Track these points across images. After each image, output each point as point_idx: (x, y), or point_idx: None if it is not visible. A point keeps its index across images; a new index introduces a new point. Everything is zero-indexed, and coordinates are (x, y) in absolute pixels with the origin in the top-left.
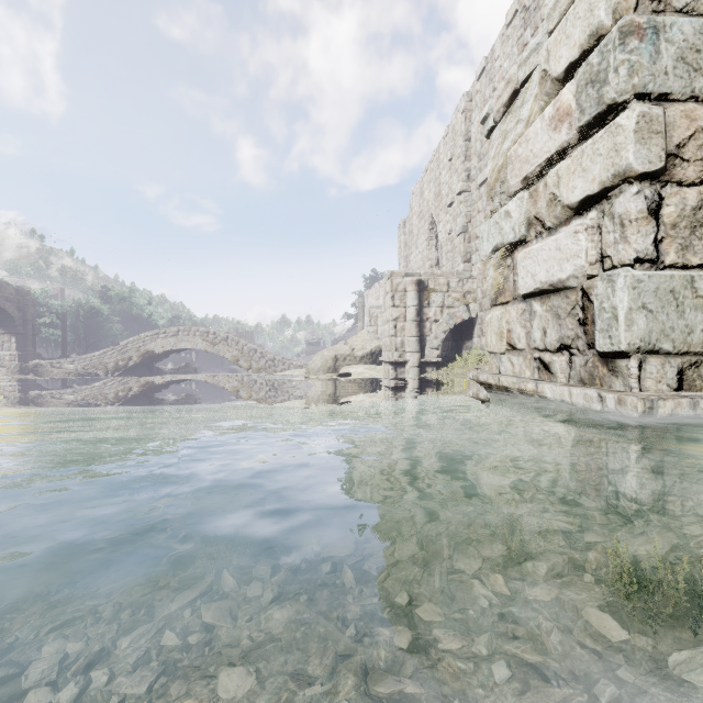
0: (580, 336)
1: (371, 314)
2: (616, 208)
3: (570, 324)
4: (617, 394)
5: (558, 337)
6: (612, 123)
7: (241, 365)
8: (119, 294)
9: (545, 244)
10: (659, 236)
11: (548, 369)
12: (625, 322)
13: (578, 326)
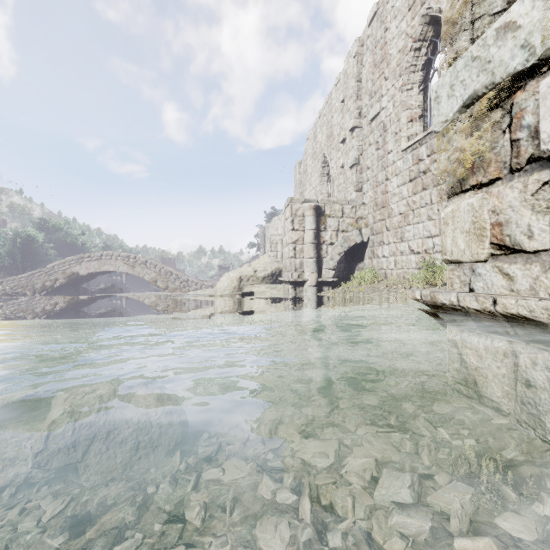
0: None
1: (272, 241)
2: None
3: None
4: None
5: None
6: None
7: (158, 285)
8: (55, 225)
9: None
10: None
11: None
12: None
13: None
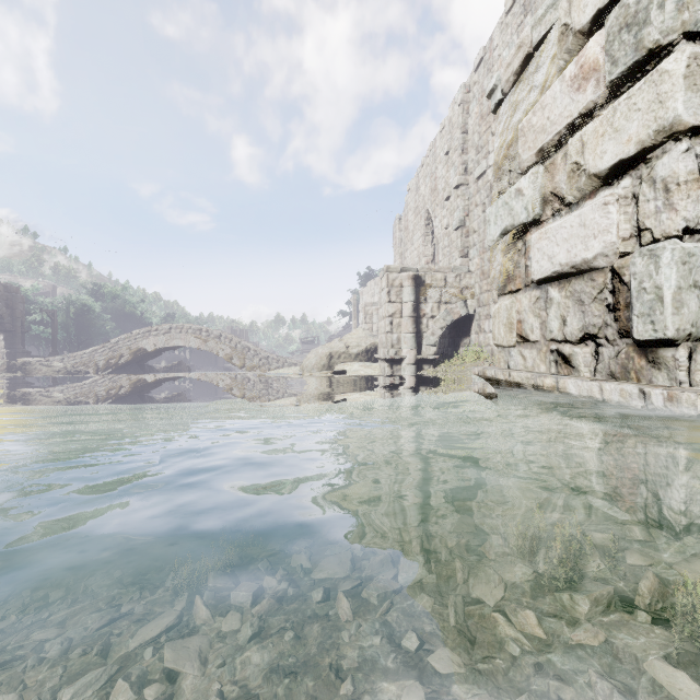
0: (610, 324)
1: (366, 311)
2: (659, 171)
3: (597, 310)
4: (667, 390)
5: (581, 326)
6: (654, 70)
7: (234, 363)
8: (111, 292)
9: (565, 221)
10: None
11: (568, 362)
12: (673, 304)
13: (607, 312)
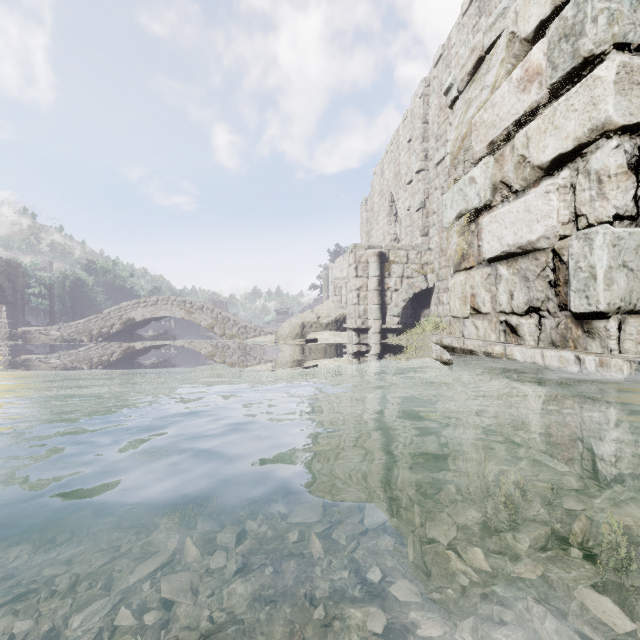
0: (551, 298)
1: (336, 285)
2: (593, 164)
3: (540, 286)
4: (598, 356)
5: (526, 300)
6: (589, 76)
7: (215, 332)
8: (103, 267)
9: (513, 206)
10: (639, 192)
11: (515, 332)
12: (604, 281)
13: (548, 288)
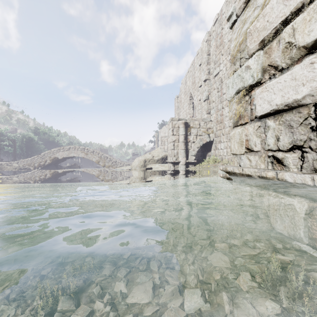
0: (313, 138)
1: (162, 140)
2: None
3: (303, 131)
4: None
5: (291, 141)
6: None
7: (100, 164)
8: (43, 131)
9: (280, 78)
10: None
11: (281, 163)
12: None
13: (311, 131)
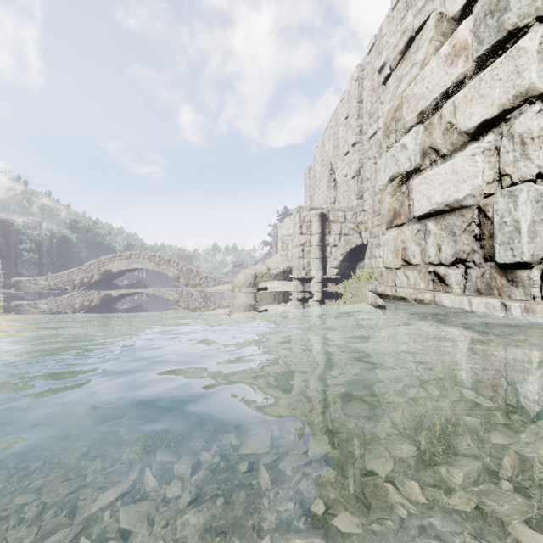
0: (476, 250)
1: (283, 241)
2: (516, 128)
3: (466, 240)
4: (524, 303)
5: (453, 252)
6: (513, 47)
7: (180, 281)
8: (85, 226)
9: (441, 169)
10: None
11: (443, 281)
12: (528, 234)
13: (474, 241)
